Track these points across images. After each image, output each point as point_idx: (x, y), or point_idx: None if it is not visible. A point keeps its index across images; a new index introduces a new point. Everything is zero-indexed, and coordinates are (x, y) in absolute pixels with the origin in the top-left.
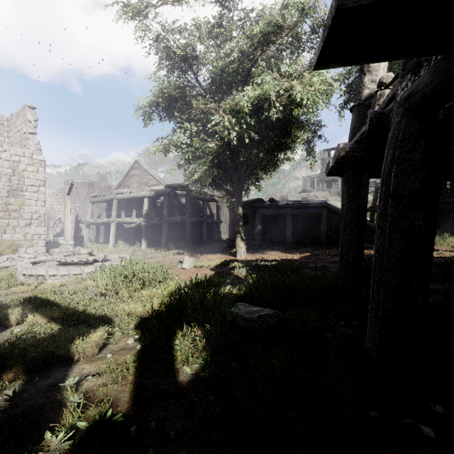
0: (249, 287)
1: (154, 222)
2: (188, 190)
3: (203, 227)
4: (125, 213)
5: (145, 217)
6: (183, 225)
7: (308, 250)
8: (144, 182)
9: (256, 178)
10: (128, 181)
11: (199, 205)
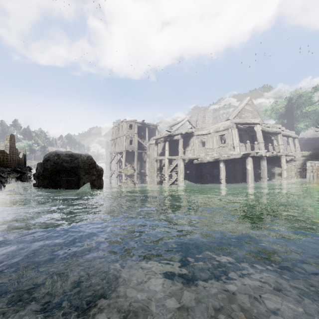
0: None
1: None
2: None
3: None
4: None
5: None
6: None
7: None
8: None
9: None
10: None
11: None
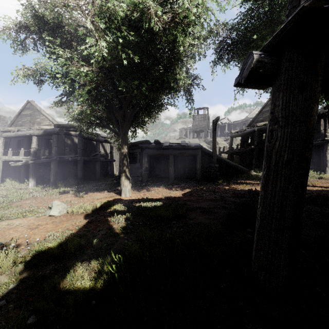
0: (115, 268)
1: (43, 160)
2: (80, 131)
3: (97, 165)
4: (17, 152)
5: (33, 155)
6: (77, 163)
7: (188, 185)
8: (37, 122)
9: (142, 120)
10: (20, 120)
11: (94, 145)
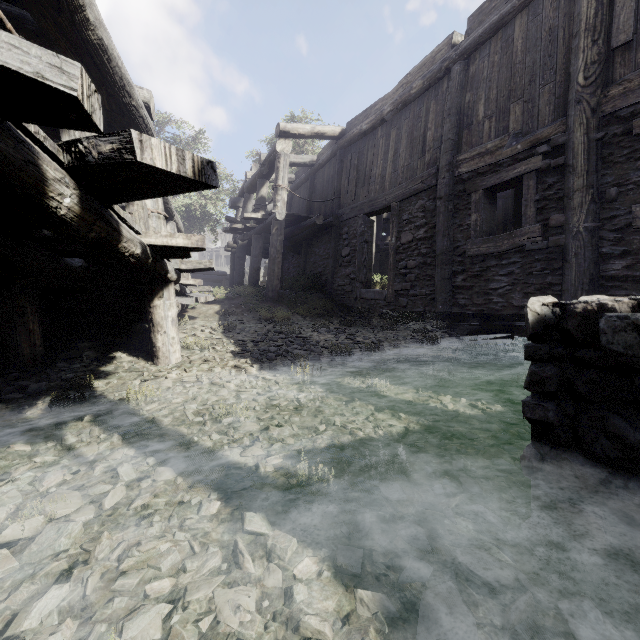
0: None
1: None
2: None
3: None
4: None
5: None
6: None
7: None
8: None
9: None
10: None
11: None
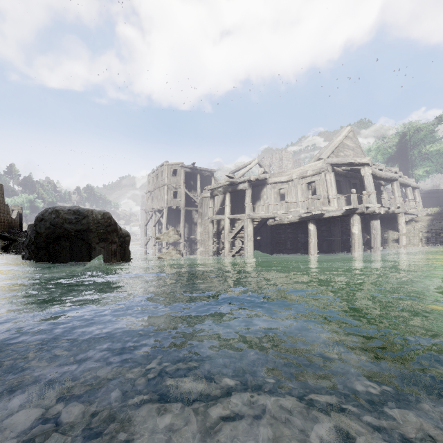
0: None
1: None
2: None
3: None
4: None
5: None
6: None
7: None
8: None
9: None
10: None
11: None
